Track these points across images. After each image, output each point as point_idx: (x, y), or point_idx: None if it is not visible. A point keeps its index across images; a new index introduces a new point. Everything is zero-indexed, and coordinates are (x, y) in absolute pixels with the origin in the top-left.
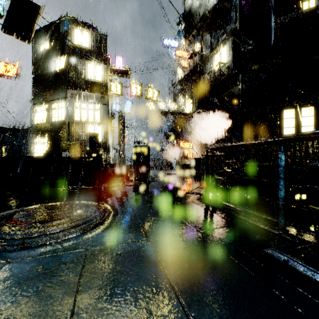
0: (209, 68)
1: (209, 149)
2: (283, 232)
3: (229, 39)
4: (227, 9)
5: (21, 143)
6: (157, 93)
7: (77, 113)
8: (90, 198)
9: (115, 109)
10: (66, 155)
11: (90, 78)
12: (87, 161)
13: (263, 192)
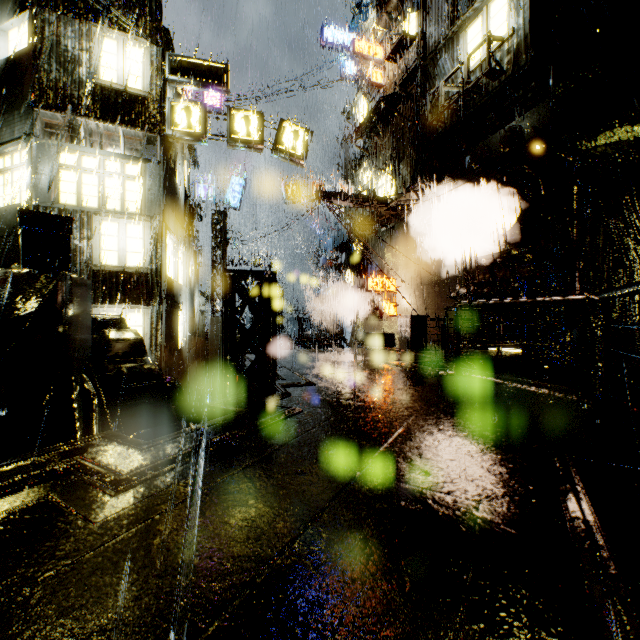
0: (449, 67)
1: None
2: None
3: None
4: None
5: None
6: (306, 136)
7: (68, 184)
8: None
9: (204, 195)
10: None
11: (108, 78)
12: None
13: None
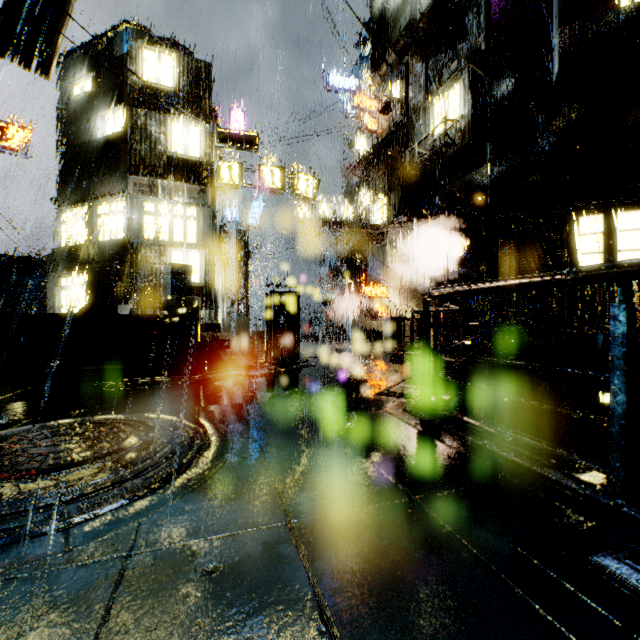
0: (423, 131)
1: (431, 297)
2: (626, 502)
3: (465, 71)
4: (460, 9)
5: (38, 286)
6: (316, 183)
7: (149, 225)
8: (166, 407)
9: (230, 217)
10: (125, 311)
11: (177, 151)
12: (166, 323)
13: (539, 389)
